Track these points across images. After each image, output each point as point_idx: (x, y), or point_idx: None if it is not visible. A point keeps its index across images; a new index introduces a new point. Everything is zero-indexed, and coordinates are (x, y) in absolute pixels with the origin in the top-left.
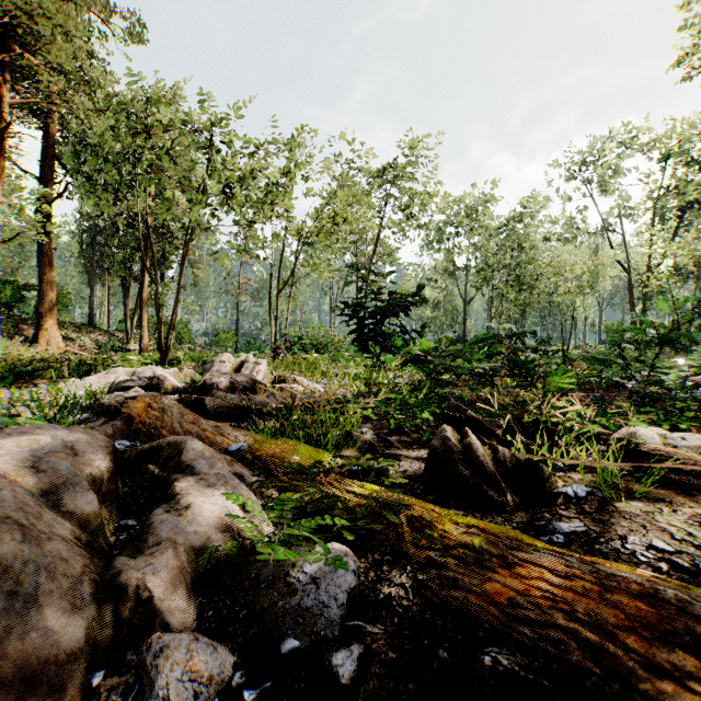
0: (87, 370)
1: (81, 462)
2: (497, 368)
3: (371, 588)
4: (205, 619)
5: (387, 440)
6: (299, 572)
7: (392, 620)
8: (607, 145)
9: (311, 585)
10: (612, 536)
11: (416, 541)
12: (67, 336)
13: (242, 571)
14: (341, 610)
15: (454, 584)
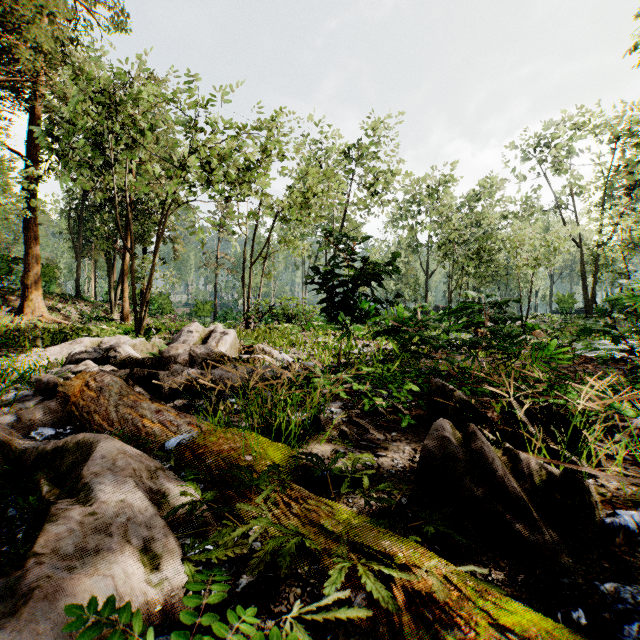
0: (62, 339)
1: None
2: (479, 340)
3: None
4: None
5: (360, 425)
6: None
7: None
8: (560, 127)
9: None
10: None
11: (421, 633)
12: (53, 307)
13: None
14: None
15: None
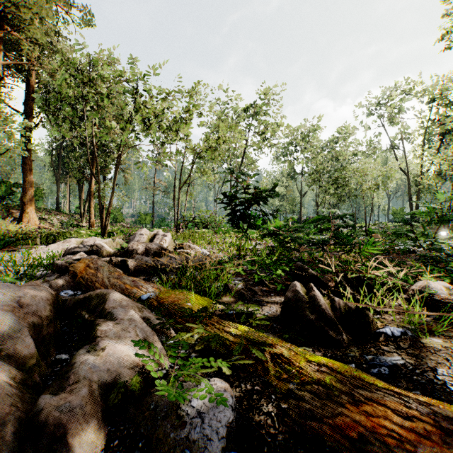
0: (52, 240)
1: (26, 313)
2: (327, 239)
3: (245, 416)
4: (111, 448)
5: (252, 290)
6: (188, 406)
7: (263, 448)
8: (394, 92)
9: (197, 419)
10: (425, 368)
11: (278, 372)
12: (41, 217)
13: (144, 402)
14: (221, 442)
15: (310, 415)
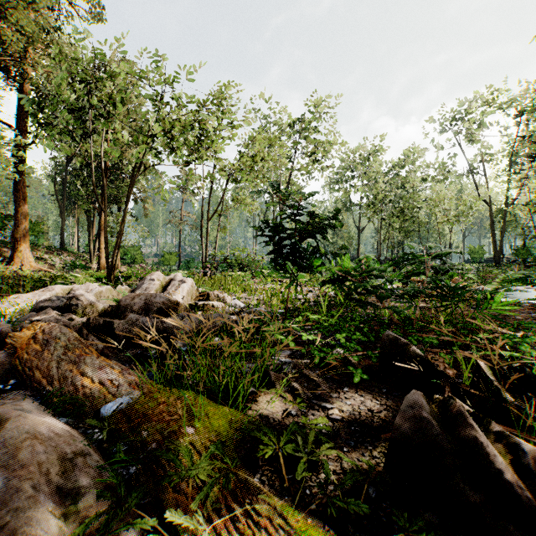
0: (42, 286)
1: None
2: (422, 289)
3: None
4: None
5: (311, 380)
6: None
7: None
8: (473, 104)
9: None
10: None
11: None
12: (40, 257)
13: None
14: None
15: None
